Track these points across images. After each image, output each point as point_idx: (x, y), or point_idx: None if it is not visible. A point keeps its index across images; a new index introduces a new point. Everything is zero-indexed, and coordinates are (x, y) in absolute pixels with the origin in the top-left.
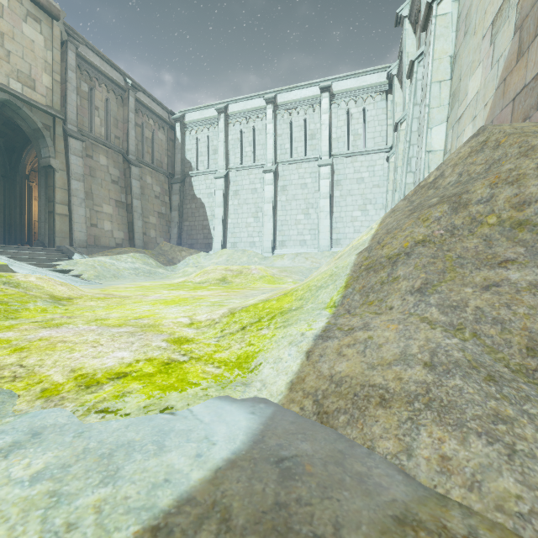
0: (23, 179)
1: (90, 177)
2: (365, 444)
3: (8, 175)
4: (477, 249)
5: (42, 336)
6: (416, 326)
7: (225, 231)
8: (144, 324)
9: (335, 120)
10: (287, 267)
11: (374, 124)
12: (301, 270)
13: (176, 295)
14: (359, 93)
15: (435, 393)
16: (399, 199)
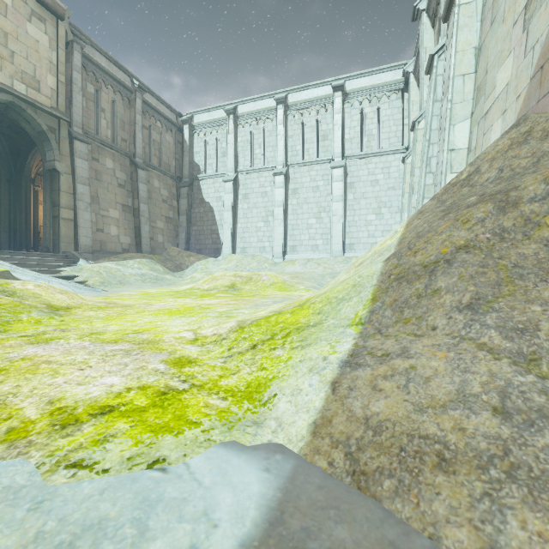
0: (29, 183)
1: (96, 181)
2: (425, 530)
3: (13, 179)
4: (537, 256)
5: (26, 355)
6: (473, 354)
7: (234, 236)
8: (142, 340)
9: (349, 120)
10: (298, 273)
11: (389, 124)
12: (313, 276)
13: (181, 304)
14: (373, 92)
15: (519, 456)
16: (418, 202)
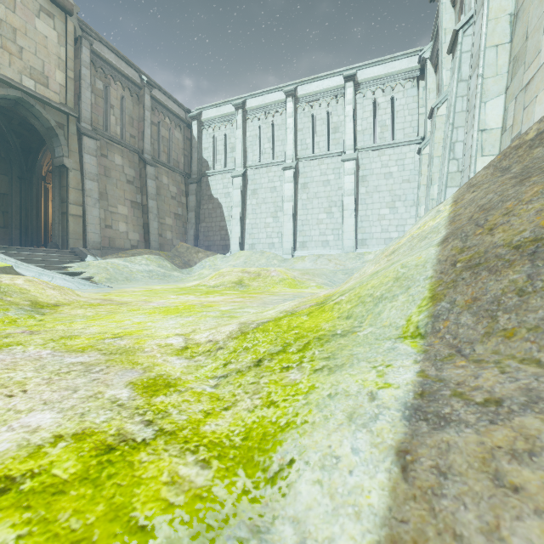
0: (40, 180)
1: (105, 177)
2: None
3: (25, 176)
4: None
5: None
6: None
7: (243, 232)
8: (117, 348)
9: (361, 111)
10: (309, 270)
11: (404, 114)
12: (324, 272)
13: (183, 301)
14: (387, 81)
15: None
16: (439, 191)
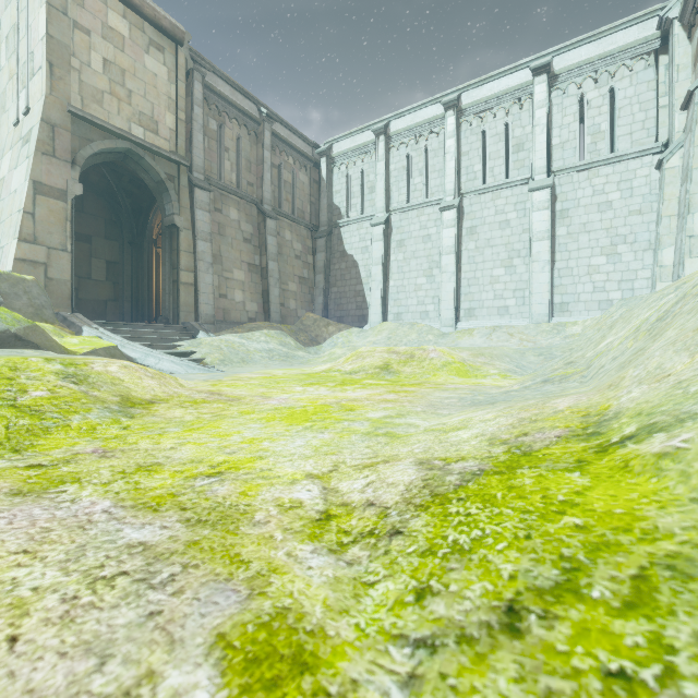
0: (151, 245)
1: (219, 236)
2: None
3: (135, 241)
4: None
5: None
6: None
7: (385, 298)
8: (209, 507)
9: (558, 116)
10: (483, 349)
11: (631, 111)
12: (507, 353)
13: (312, 397)
14: (602, 65)
15: None
16: None
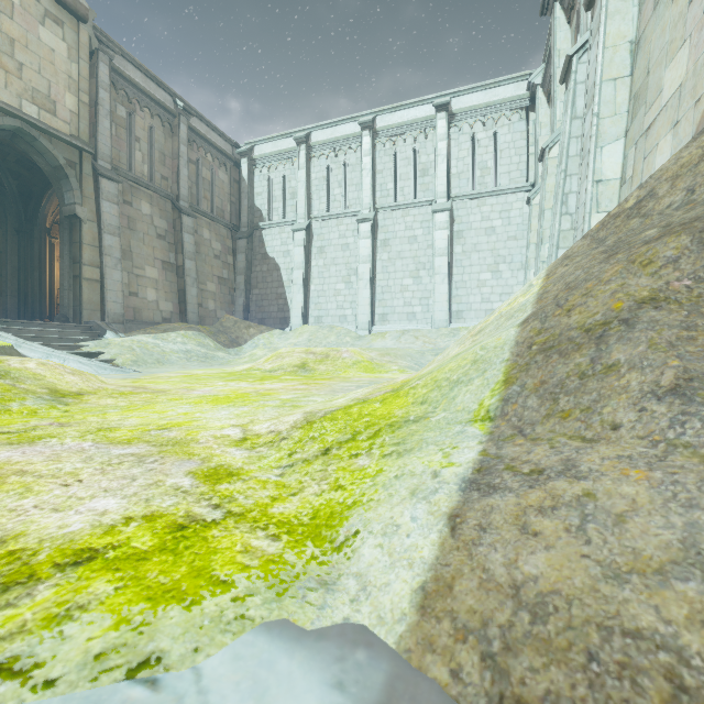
0: (43, 234)
1: (128, 231)
2: None
3: (24, 228)
4: None
5: None
6: (698, 473)
7: (307, 301)
8: (167, 440)
9: (456, 149)
10: (390, 349)
11: (509, 154)
12: (409, 353)
13: (233, 389)
14: (488, 112)
15: None
16: (550, 253)
